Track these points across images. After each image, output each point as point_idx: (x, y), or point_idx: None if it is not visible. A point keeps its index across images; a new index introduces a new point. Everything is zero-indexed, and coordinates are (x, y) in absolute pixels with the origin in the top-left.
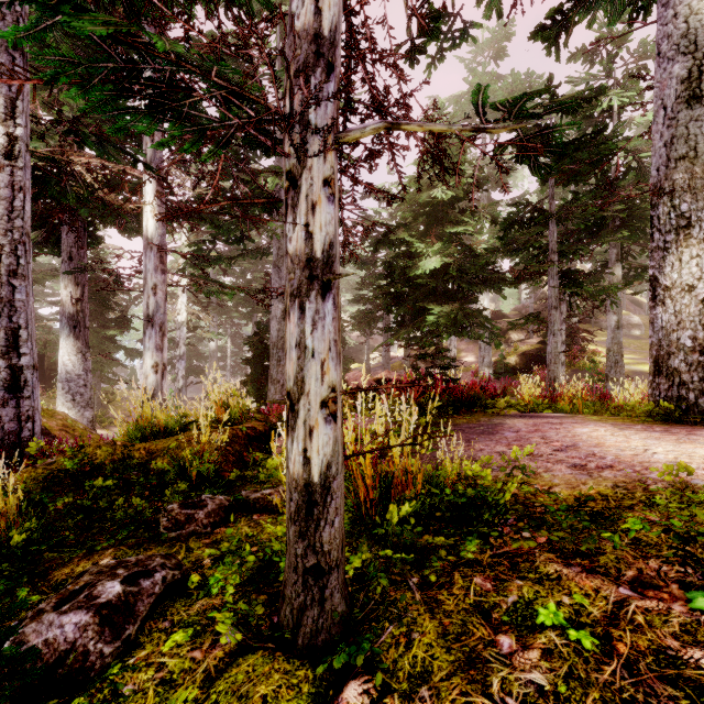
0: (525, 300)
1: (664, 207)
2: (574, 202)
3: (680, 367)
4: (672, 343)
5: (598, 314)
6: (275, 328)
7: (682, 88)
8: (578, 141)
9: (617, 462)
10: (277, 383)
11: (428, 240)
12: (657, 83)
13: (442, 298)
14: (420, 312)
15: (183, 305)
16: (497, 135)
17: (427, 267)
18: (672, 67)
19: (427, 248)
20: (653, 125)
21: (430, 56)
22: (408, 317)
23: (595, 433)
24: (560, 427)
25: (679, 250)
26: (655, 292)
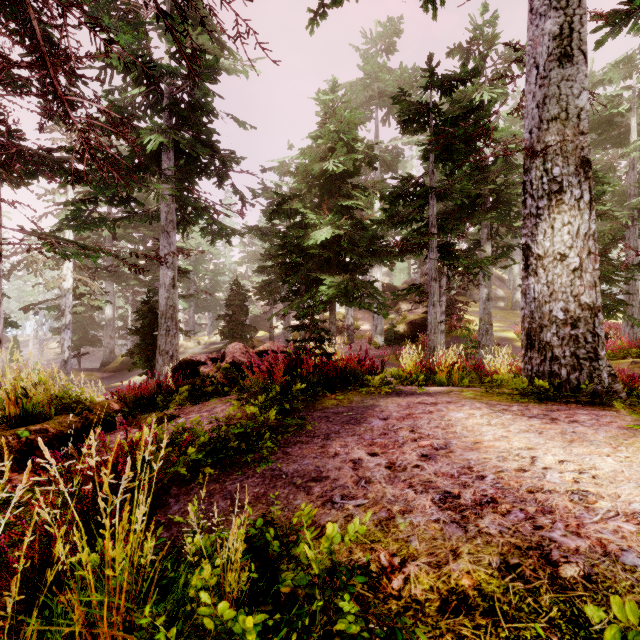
0: (413, 275)
1: (537, 171)
2: (451, 176)
3: (552, 341)
4: (545, 315)
5: (472, 288)
6: (163, 296)
7: (554, 45)
8: (455, 120)
9: (501, 491)
10: (166, 354)
11: (321, 212)
12: (529, 40)
13: (335, 269)
14: (314, 283)
15: (69, 270)
16: (389, 124)
17: (318, 238)
18: (544, 23)
19: (320, 219)
20: (526, 86)
21: (312, 11)
22: (303, 287)
23: (471, 423)
24: (434, 411)
25: (551, 216)
26: (527, 261)
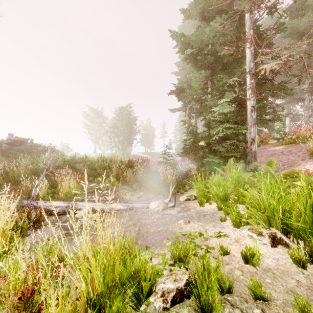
0: None
1: None
2: None
3: None
4: None
5: None
6: None
7: None
8: None
9: None
10: None
11: None
12: None
13: None
14: None
15: None
16: None
17: None
18: None
19: None
20: None
21: None
22: None
23: None
24: None
25: None
26: None
